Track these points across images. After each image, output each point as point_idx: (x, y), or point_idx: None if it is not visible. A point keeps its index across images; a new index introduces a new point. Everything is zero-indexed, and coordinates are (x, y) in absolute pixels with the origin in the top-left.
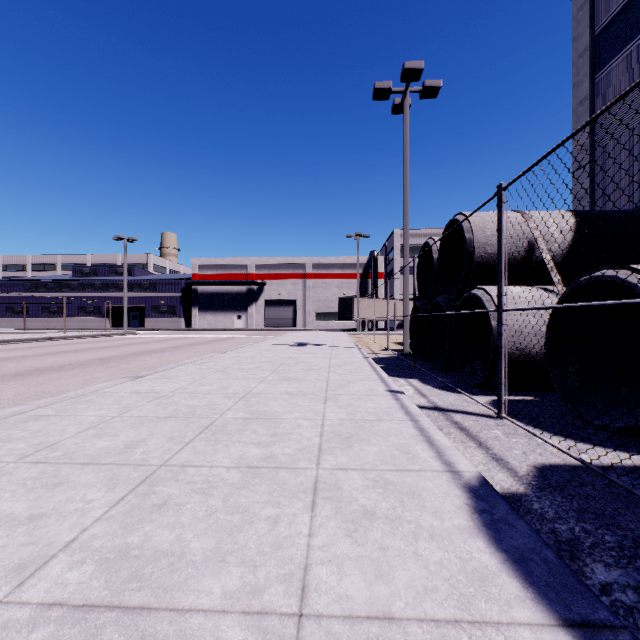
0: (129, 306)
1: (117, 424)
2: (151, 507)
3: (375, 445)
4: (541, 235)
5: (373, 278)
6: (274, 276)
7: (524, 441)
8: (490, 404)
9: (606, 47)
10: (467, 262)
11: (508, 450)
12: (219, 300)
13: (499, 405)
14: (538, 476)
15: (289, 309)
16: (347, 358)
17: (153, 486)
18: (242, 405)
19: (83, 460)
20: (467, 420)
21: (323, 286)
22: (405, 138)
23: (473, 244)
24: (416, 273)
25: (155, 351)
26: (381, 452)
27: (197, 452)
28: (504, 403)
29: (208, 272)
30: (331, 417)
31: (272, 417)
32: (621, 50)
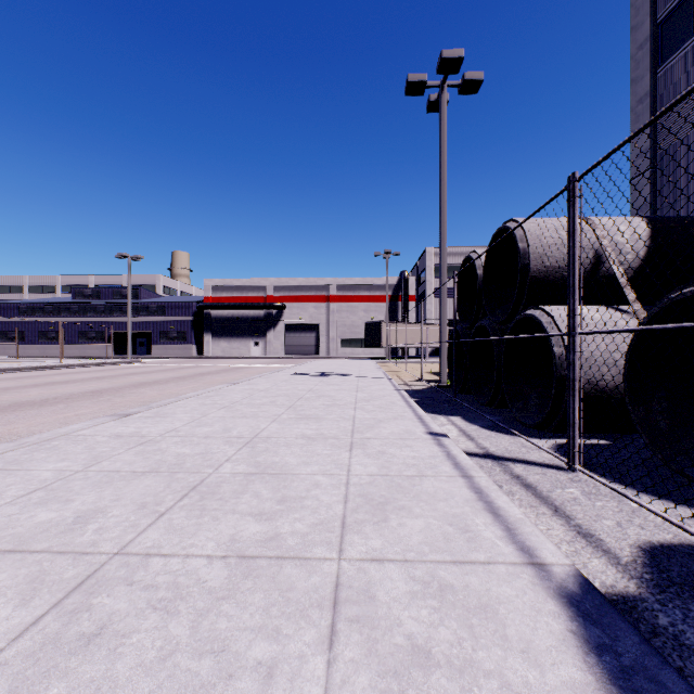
0: (135, 332)
1: (76, 483)
2: (75, 641)
3: (419, 517)
4: (610, 244)
5: (403, 301)
6: (295, 299)
7: (613, 505)
8: (555, 450)
9: (670, 36)
10: (521, 277)
11: (596, 520)
12: (234, 325)
13: (571, 454)
14: (650, 565)
15: (311, 335)
16: (376, 391)
17: (91, 595)
18: (246, 454)
19: (6, 545)
20: (531, 473)
21: (349, 310)
22: (442, 139)
23: (528, 255)
24: (451, 295)
25: (158, 382)
26: (429, 529)
27: (172, 530)
28: (578, 451)
29: (222, 294)
30: (358, 471)
31: (282, 472)
32: (688, 39)
